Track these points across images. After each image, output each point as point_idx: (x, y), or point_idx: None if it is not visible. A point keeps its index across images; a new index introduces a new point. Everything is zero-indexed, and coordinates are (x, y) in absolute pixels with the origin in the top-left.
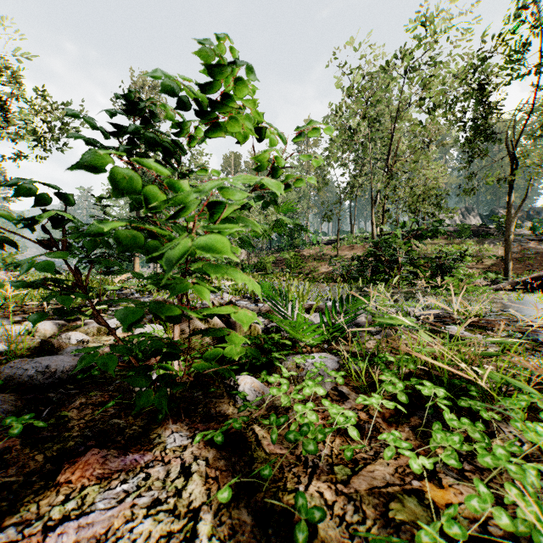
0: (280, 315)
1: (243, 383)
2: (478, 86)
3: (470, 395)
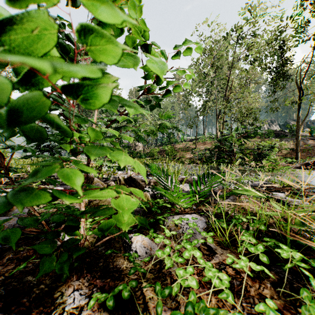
0: (163, 186)
1: (135, 241)
2: (280, 47)
3: (312, 252)
